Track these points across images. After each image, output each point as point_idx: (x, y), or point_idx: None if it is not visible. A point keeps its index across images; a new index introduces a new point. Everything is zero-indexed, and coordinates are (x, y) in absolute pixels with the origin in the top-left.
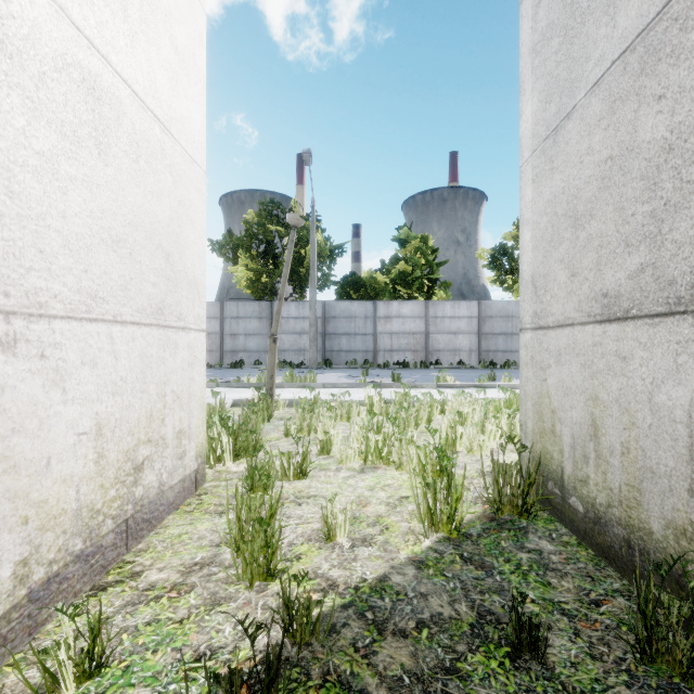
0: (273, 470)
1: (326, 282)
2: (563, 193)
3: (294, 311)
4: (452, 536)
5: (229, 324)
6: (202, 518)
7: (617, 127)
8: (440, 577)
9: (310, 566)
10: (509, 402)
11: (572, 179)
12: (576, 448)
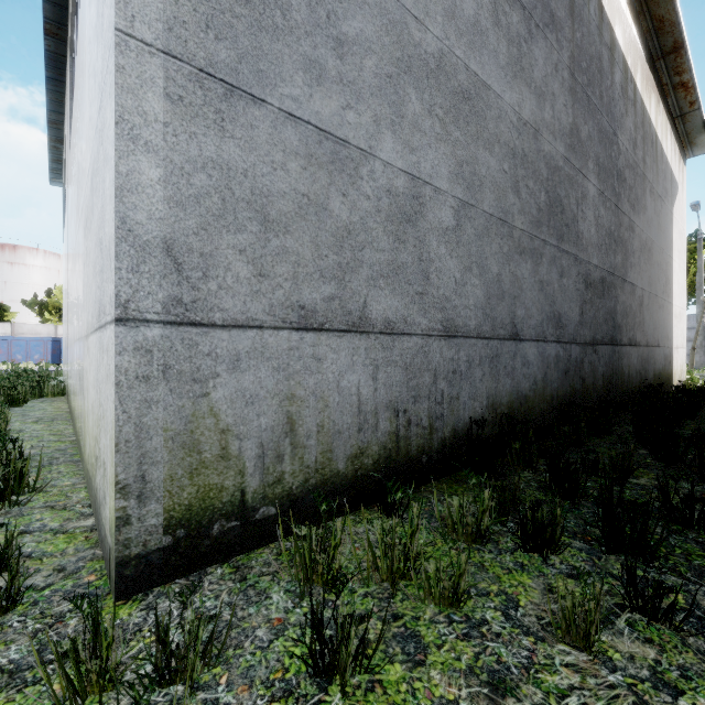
0: None
1: None
2: None
3: None
4: None
5: None
6: None
7: None
8: None
9: None
10: None
11: None
12: None
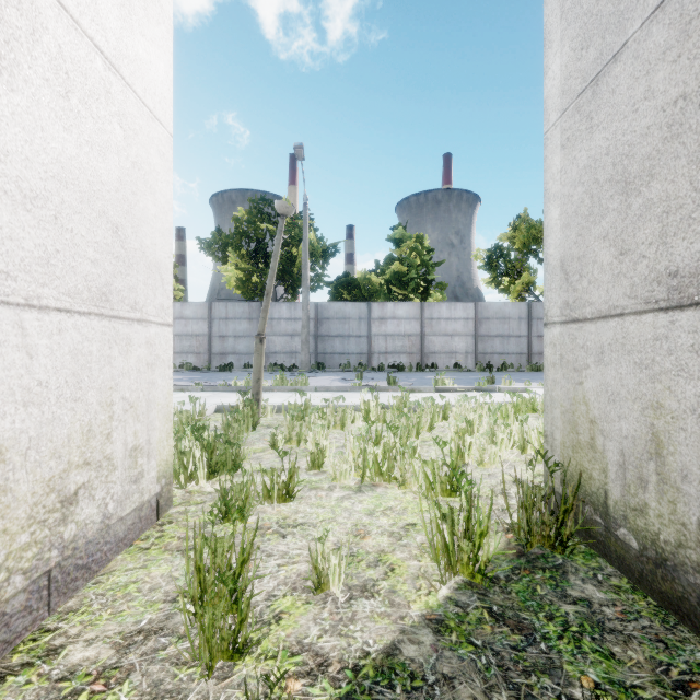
0: (253, 491)
1: (319, 282)
2: (607, 154)
3: (285, 312)
4: (475, 580)
5: (217, 326)
6: (159, 559)
7: (694, 54)
8: (467, 647)
9: (294, 632)
10: (516, 407)
11: (620, 134)
12: (627, 468)
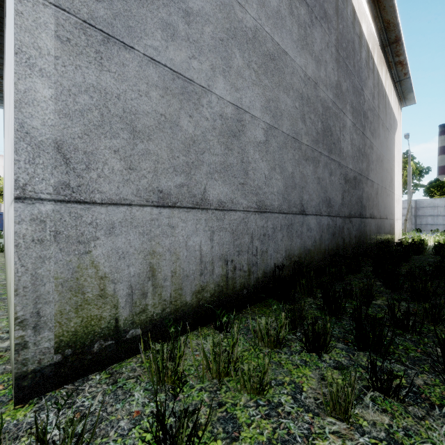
0: None
1: (416, 187)
2: None
3: None
4: None
5: None
6: None
7: None
8: None
9: None
10: None
11: None
12: None
